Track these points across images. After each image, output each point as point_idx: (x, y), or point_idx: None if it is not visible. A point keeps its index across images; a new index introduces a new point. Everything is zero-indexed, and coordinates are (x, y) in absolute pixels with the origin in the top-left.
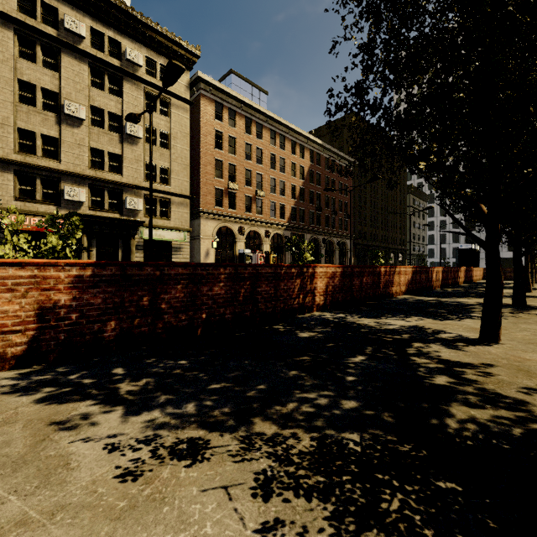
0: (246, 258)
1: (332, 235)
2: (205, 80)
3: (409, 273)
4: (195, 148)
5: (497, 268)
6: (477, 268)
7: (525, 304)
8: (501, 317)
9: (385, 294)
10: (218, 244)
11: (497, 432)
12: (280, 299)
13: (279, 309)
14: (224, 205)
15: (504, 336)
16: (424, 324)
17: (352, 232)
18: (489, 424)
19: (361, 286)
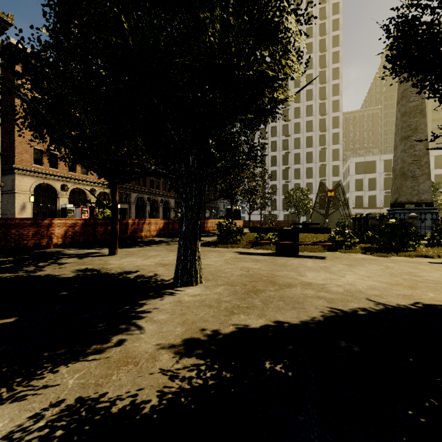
0: (68, 211)
1: (157, 195)
2: (21, 48)
3: (160, 224)
4: (9, 107)
5: (114, 220)
6: (236, 220)
7: (200, 240)
8: (117, 243)
9: (133, 237)
10: (37, 199)
11: (0, 278)
12: (11, 241)
13: (10, 247)
14: (44, 164)
15: (128, 253)
16: (104, 251)
17: (175, 193)
18: (4, 276)
19: (106, 232)
